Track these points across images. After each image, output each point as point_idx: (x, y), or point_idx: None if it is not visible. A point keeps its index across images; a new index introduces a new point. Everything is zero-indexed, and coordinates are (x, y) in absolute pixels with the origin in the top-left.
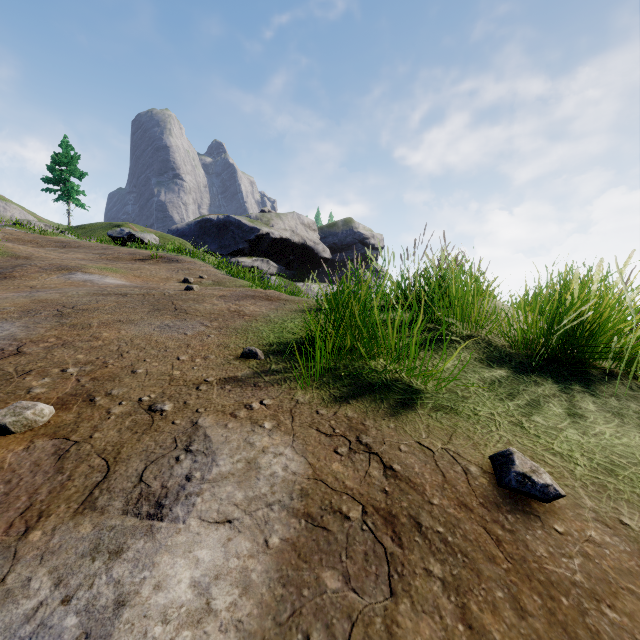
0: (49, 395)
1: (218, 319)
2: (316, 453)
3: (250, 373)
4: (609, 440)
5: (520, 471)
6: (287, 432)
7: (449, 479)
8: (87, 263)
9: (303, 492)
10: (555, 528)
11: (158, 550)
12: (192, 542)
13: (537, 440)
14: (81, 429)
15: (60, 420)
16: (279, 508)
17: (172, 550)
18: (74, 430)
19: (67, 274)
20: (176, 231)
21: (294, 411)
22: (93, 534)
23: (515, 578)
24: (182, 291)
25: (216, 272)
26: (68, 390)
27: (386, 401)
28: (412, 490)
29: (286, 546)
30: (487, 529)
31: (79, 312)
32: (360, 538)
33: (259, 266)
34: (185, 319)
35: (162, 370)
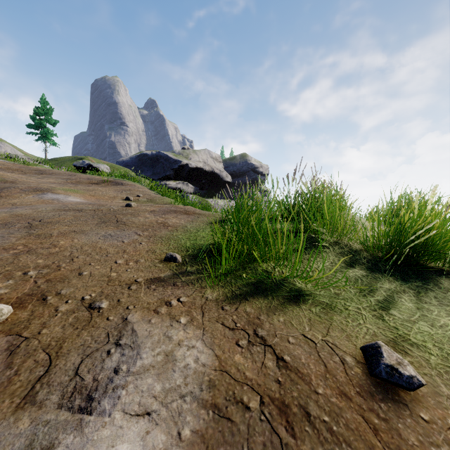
0: (10, 295)
1: (148, 229)
2: (221, 346)
3: (171, 274)
4: None
5: (388, 363)
6: (198, 326)
7: (330, 369)
8: (56, 186)
9: (211, 383)
10: (421, 416)
11: (85, 445)
12: (115, 436)
13: (396, 332)
14: (32, 326)
15: (16, 318)
16: (191, 399)
17: (97, 444)
18: (26, 327)
19: (40, 194)
20: (122, 162)
21: (204, 307)
22: (30, 429)
23: None
24: (123, 207)
25: (149, 192)
26: (26, 290)
27: (276, 298)
28: (300, 380)
29: (196, 438)
30: (365, 418)
31: (44, 224)
32: (259, 428)
33: (181, 187)
34: (124, 229)
35: (102, 272)
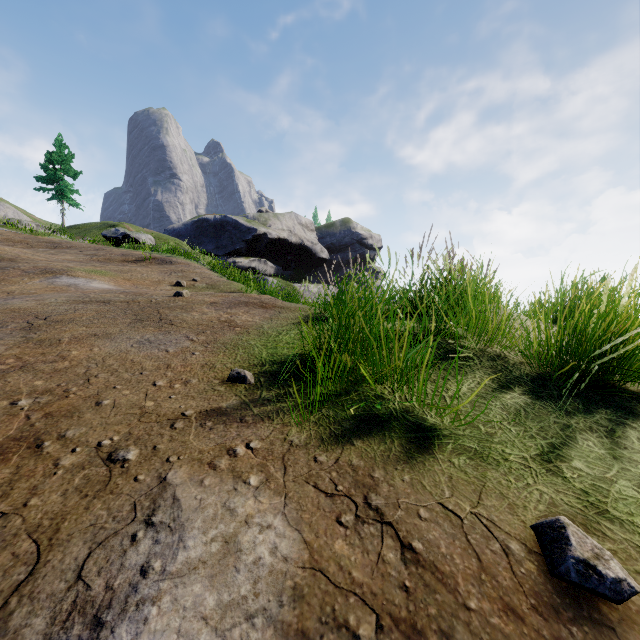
0: None
1: (206, 331)
2: (314, 524)
3: (237, 403)
4: None
5: (580, 557)
6: (278, 491)
7: (486, 564)
8: (75, 265)
9: (296, 592)
10: None
11: None
12: None
13: (586, 498)
14: (15, 492)
15: None
16: (263, 622)
17: None
18: (5, 494)
19: (51, 278)
20: (172, 231)
21: (287, 458)
22: None
23: None
24: (171, 297)
25: (211, 274)
26: (12, 432)
27: (397, 441)
28: (440, 585)
29: None
30: None
31: (51, 324)
32: None
33: (256, 266)
34: (169, 332)
35: (133, 400)
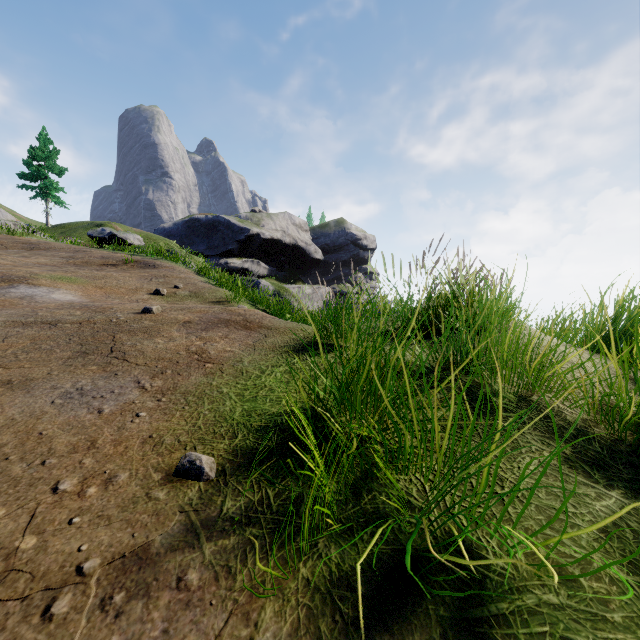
0: None
1: (166, 371)
2: None
3: (179, 531)
4: None
5: None
6: None
7: None
8: (41, 271)
9: None
10: None
11: None
12: None
13: None
14: None
15: None
16: None
17: None
18: None
19: (5, 287)
20: (163, 231)
21: None
22: None
23: None
24: (137, 315)
25: (196, 279)
26: None
27: (453, 634)
28: None
29: None
30: None
31: None
32: None
33: (249, 267)
34: (116, 373)
35: (2, 535)
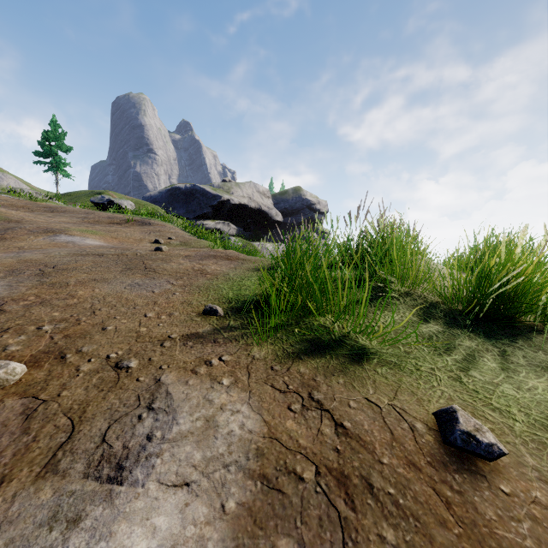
0: (23, 353)
1: (183, 277)
2: (271, 410)
3: (210, 329)
4: (542, 395)
5: (465, 430)
6: (244, 389)
7: (397, 437)
8: (70, 226)
9: (259, 452)
10: (501, 489)
11: (116, 517)
12: (150, 508)
13: (476, 395)
14: (50, 387)
15: (31, 378)
16: (236, 469)
17: (130, 517)
18: (43, 388)
19: (52, 236)
20: (149, 198)
21: (250, 367)
22: (53, 500)
23: (467, 544)
24: (152, 251)
25: (183, 234)
26: (41, 347)
27: (335, 356)
28: (362, 448)
29: (242, 511)
30: (436, 490)
31: (59, 271)
32: (314, 501)
33: (221, 228)
34: (153, 278)
35: (130, 327)
